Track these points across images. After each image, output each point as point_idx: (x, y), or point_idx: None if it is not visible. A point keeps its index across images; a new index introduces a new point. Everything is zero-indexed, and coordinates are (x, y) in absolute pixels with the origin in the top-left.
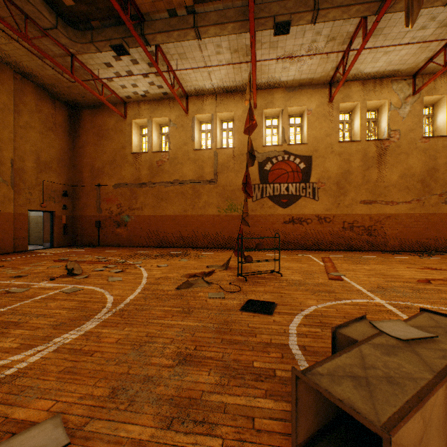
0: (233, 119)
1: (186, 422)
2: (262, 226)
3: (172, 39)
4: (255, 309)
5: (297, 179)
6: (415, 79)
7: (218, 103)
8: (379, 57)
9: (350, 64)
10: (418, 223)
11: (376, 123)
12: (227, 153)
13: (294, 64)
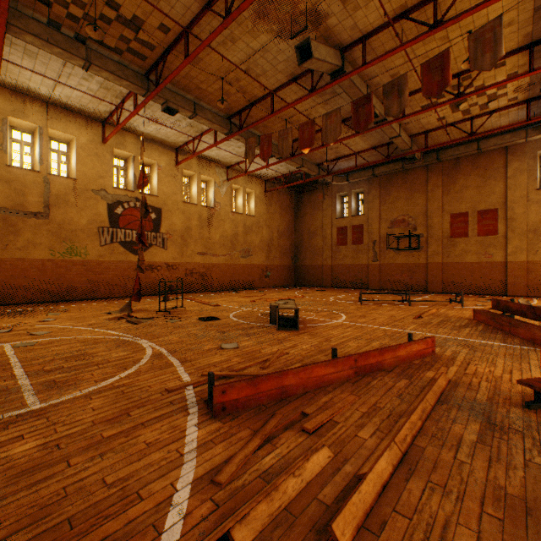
0: (69, 142)
1: (252, 335)
2: (113, 273)
3: (48, 49)
4: (212, 319)
5: (150, 228)
6: (229, 170)
7: (52, 117)
8: (214, 150)
9: (203, 151)
10: (230, 270)
11: (205, 192)
12: (66, 183)
13: (156, 125)
